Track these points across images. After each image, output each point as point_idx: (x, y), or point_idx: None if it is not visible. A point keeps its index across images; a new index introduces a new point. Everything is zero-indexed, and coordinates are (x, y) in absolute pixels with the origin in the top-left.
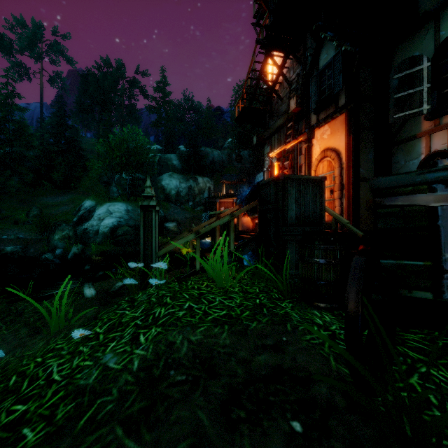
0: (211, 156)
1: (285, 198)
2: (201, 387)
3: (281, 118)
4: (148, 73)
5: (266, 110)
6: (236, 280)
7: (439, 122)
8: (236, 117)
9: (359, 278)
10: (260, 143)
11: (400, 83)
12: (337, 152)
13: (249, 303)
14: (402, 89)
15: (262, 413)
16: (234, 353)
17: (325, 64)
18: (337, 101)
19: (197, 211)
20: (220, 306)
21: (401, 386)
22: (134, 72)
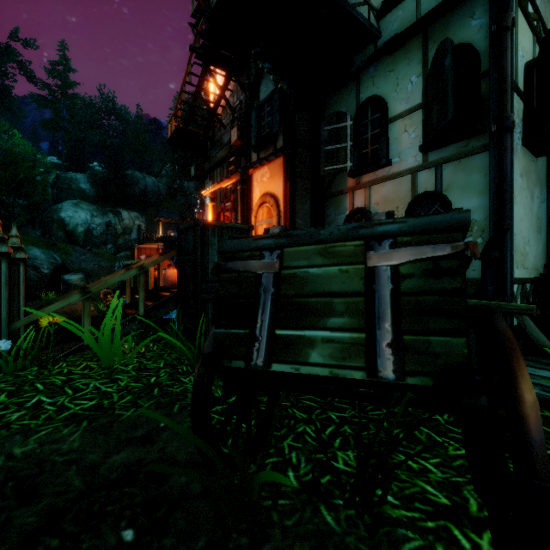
0: (142, 183)
1: (206, 249)
2: (0, 522)
3: (223, 149)
4: (35, 45)
5: (206, 137)
6: (133, 354)
7: (359, 180)
8: (169, 138)
9: (212, 348)
10: (199, 176)
11: (330, 136)
12: (275, 198)
13: (138, 384)
14: (331, 142)
15: (86, 532)
16: (80, 459)
17: (265, 97)
18: (275, 142)
19: (119, 257)
20: (91, 394)
21: (271, 452)
22: (8, 36)
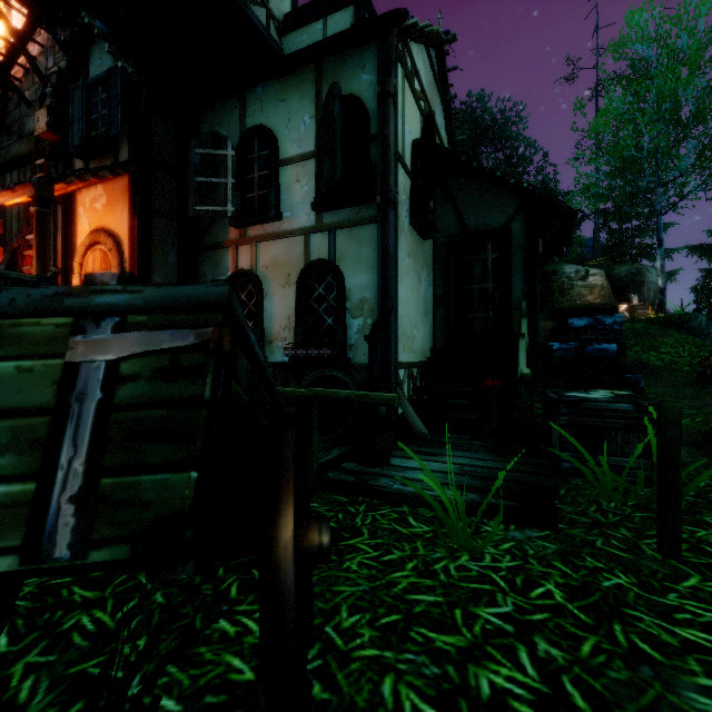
0: None
1: None
2: None
3: (23, 141)
4: None
5: None
6: None
7: (244, 232)
8: None
9: None
10: None
11: (203, 163)
12: (116, 239)
13: None
14: (205, 172)
15: None
16: None
17: (97, 75)
18: (116, 151)
19: None
20: None
21: None
22: None
